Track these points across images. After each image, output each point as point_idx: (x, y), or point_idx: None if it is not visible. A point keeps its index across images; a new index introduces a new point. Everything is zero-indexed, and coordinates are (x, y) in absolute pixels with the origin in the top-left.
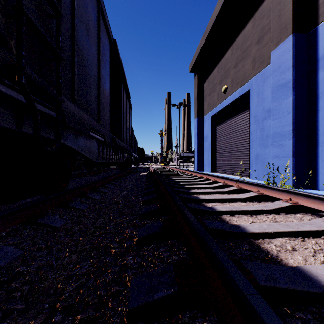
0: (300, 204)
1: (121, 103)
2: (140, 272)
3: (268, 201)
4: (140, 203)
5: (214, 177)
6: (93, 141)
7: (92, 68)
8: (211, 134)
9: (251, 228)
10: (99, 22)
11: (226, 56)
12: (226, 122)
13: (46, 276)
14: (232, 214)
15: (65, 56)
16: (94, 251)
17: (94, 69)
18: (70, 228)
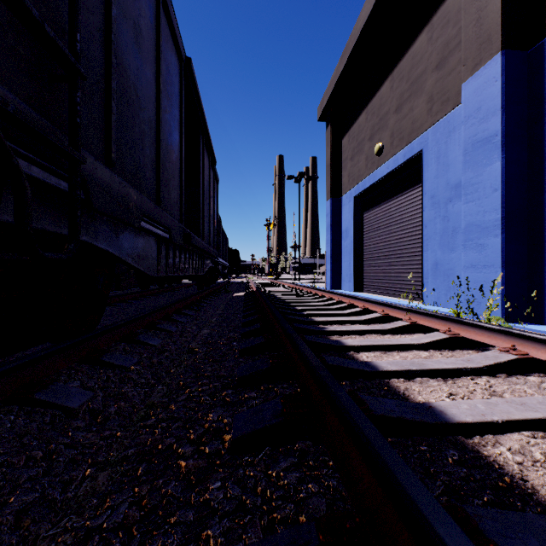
0: (535, 357)
1: (200, 172)
2: (240, 525)
3: (467, 348)
4: (235, 354)
5: (364, 303)
6: (149, 239)
7: (146, 104)
8: (355, 226)
9: (456, 411)
10: (159, 22)
11: (381, 92)
12: (380, 206)
13: (35, 534)
14: (408, 378)
15: (92, 76)
16: (145, 465)
17: (150, 106)
18: (100, 409)
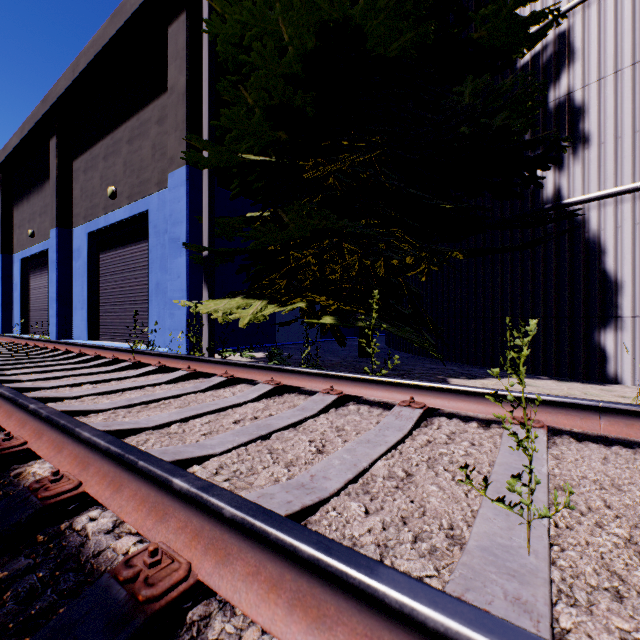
0: None
1: None
2: None
3: None
4: None
5: None
6: None
7: None
8: (23, 283)
9: None
10: None
11: (34, 195)
12: (38, 272)
13: None
14: None
15: None
16: None
17: None
18: None
